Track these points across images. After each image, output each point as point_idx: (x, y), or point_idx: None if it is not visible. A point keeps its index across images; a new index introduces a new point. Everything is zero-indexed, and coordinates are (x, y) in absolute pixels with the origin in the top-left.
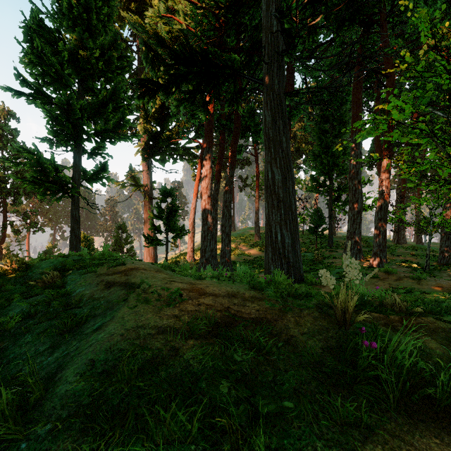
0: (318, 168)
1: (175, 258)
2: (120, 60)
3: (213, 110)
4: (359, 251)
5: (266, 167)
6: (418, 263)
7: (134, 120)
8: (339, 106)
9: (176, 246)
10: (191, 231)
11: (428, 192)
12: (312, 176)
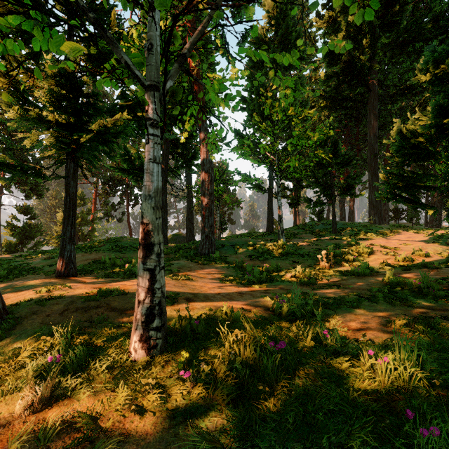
0: None
1: None
2: None
3: None
4: None
5: (369, 194)
6: None
7: None
8: None
9: None
10: None
11: None
12: None
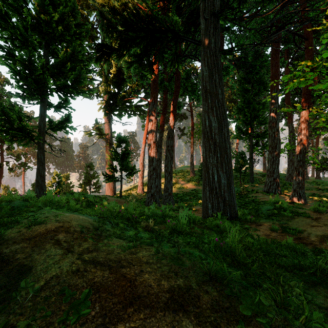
0: (242, 120)
1: (130, 190)
2: (79, 27)
3: (157, 71)
4: (277, 186)
5: (204, 116)
6: (325, 197)
7: (99, 85)
8: (258, 70)
9: (131, 180)
10: (141, 169)
11: (323, 138)
12: (237, 126)
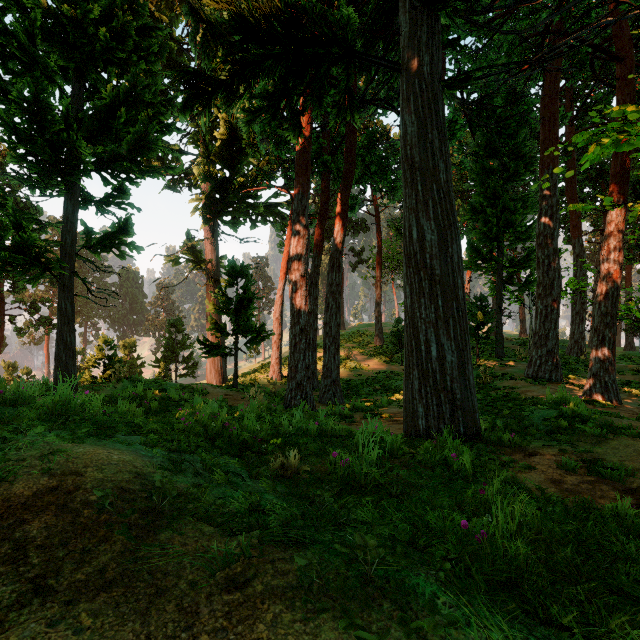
0: (480, 231)
1: (254, 372)
2: (146, 37)
3: (309, 131)
4: (555, 367)
5: (407, 219)
6: None
7: (193, 163)
8: (514, 130)
9: (257, 352)
10: (276, 332)
11: (638, 270)
12: (470, 244)
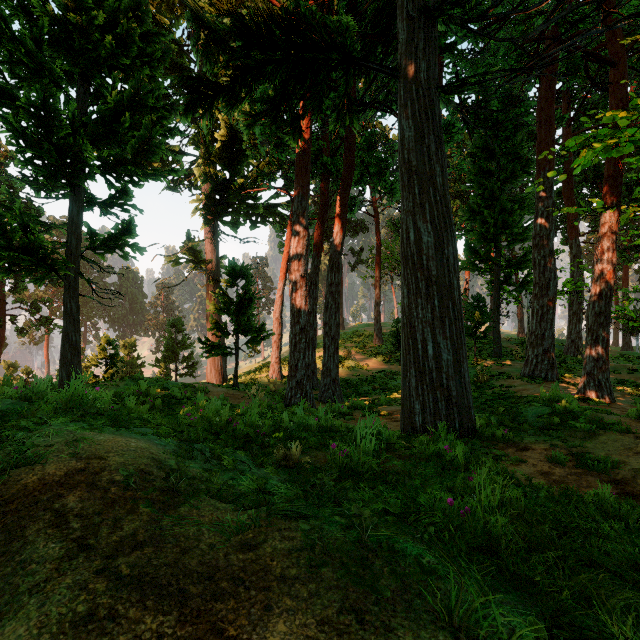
0: (478, 232)
1: (254, 372)
2: (150, 42)
3: (309, 134)
4: (551, 366)
5: (405, 221)
6: None
7: (193, 164)
8: (511, 133)
9: (257, 352)
10: (276, 331)
11: (636, 270)
12: (468, 244)
